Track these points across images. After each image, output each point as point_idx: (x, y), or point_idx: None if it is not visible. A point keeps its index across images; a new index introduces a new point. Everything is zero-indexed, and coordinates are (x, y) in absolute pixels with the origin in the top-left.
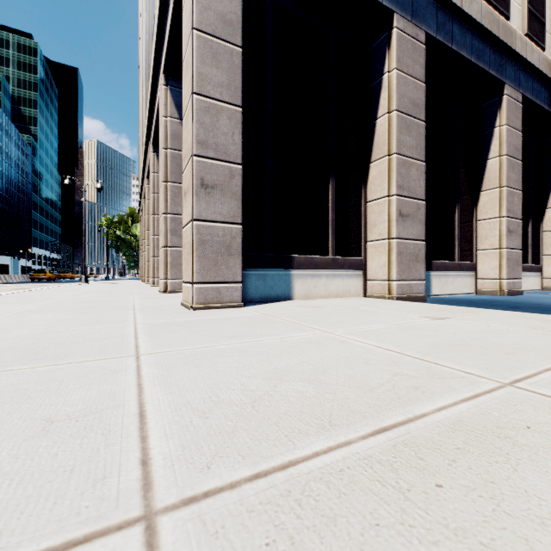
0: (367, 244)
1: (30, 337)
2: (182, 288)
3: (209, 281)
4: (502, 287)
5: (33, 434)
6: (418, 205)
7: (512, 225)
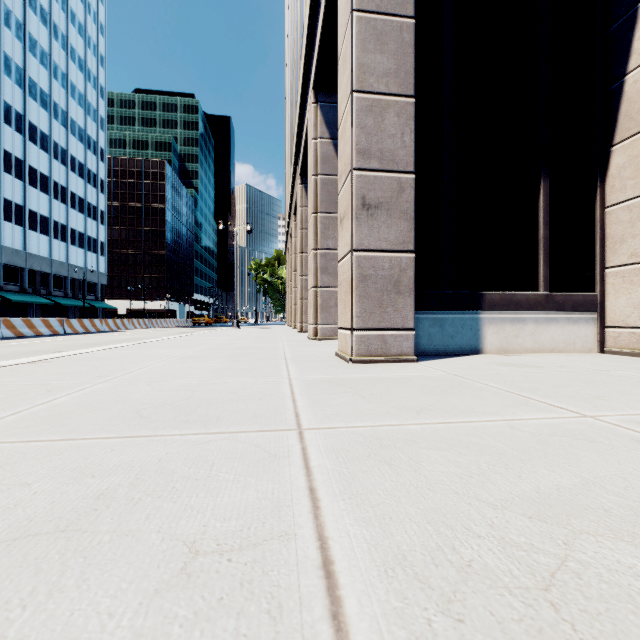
0: (605, 271)
1: (185, 389)
2: (332, 335)
3: (372, 327)
4: None
5: (169, 577)
6: None
7: None
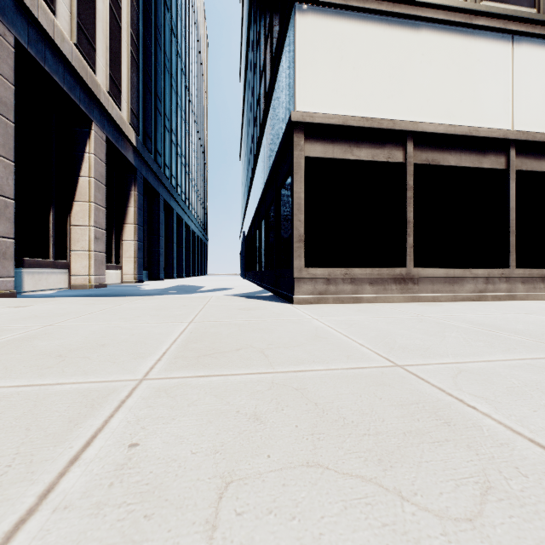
0: None
1: None
2: None
3: None
4: (91, 281)
5: None
6: (7, 203)
7: (99, 234)
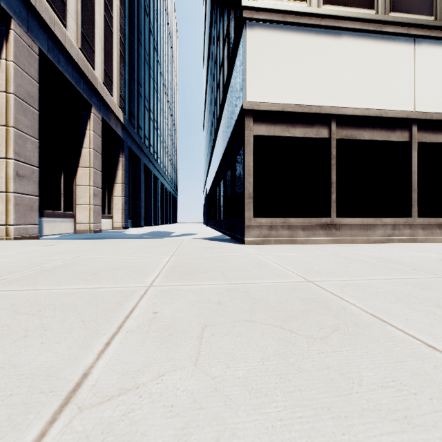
0: None
1: None
2: None
3: None
4: (91, 228)
5: None
6: (34, 170)
7: (97, 192)
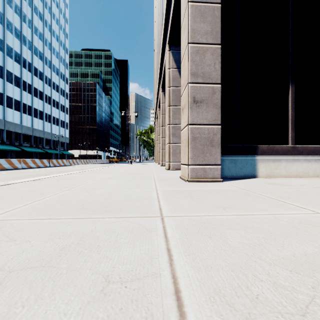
0: None
1: (105, 194)
2: (178, 167)
3: (198, 163)
4: None
5: (94, 295)
6: None
7: None
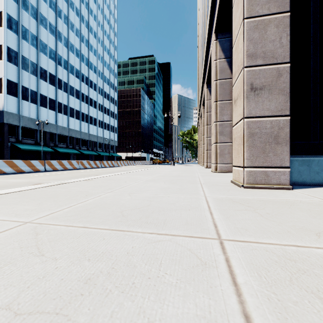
0: None
1: (147, 199)
2: (226, 170)
3: (257, 165)
4: None
5: None
6: None
7: None
